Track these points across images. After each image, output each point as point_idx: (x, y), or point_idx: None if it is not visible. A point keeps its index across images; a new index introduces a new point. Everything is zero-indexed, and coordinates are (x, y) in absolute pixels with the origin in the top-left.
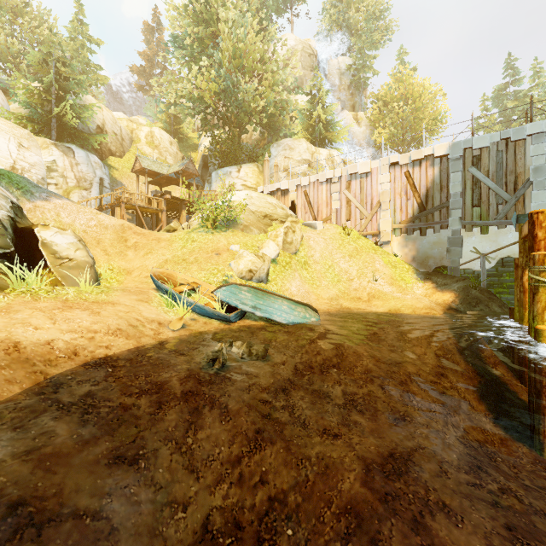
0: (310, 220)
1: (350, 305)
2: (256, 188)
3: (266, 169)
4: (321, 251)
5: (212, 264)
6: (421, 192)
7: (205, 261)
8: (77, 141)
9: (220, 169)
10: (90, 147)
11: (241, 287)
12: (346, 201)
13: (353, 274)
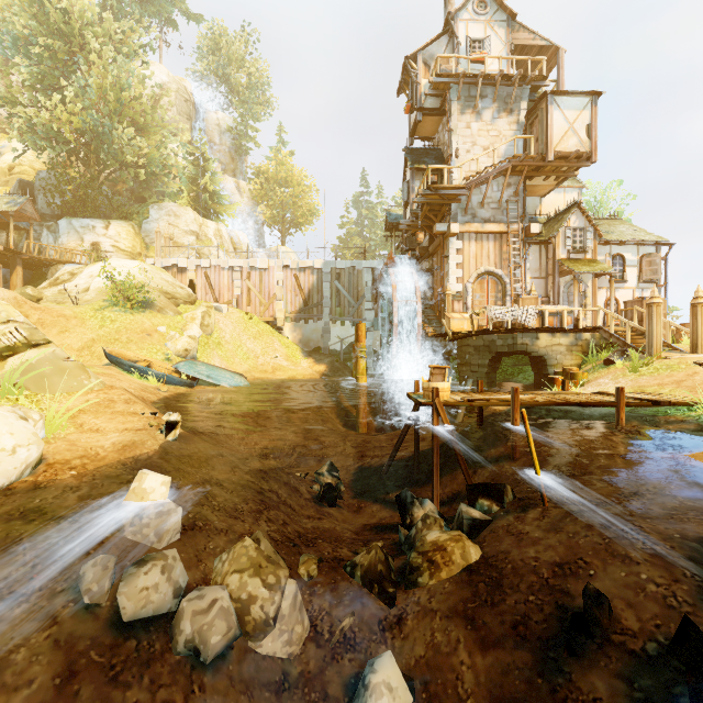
0: (212, 301)
1: (261, 376)
2: (132, 253)
3: (158, 241)
4: (230, 333)
5: (149, 344)
6: (305, 291)
7: (141, 341)
8: None
9: (75, 218)
10: None
11: (196, 362)
12: (248, 289)
13: (259, 352)
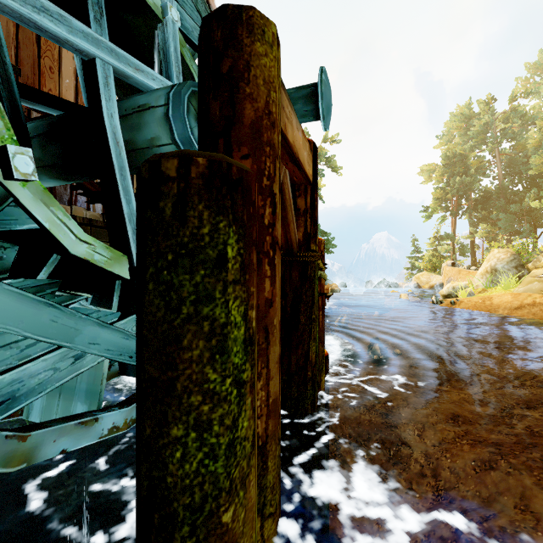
0: None
1: None
2: None
3: None
4: None
5: None
6: None
7: None
8: None
9: None
10: None
11: None
12: None
13: None
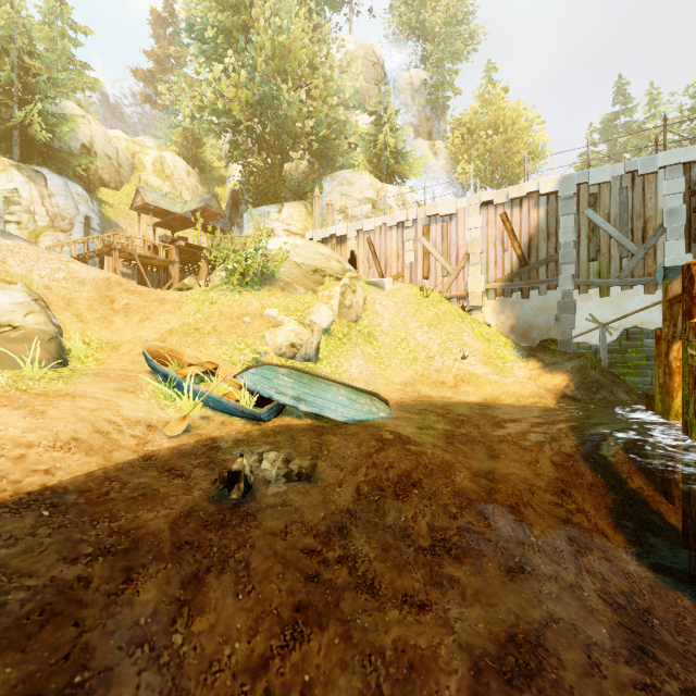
0: (376, 277)
1: (431, 393)
2: (303, 235)
3: (316, 208)
4: (390, 318)
5: (238, 336)
6: (521, 241)
7: (227, 331)
8: (51, 163)
9: (255, 208)
10: (71, 173)
11: (277, 368)
12: (424, 252)
13: (434, 349)
